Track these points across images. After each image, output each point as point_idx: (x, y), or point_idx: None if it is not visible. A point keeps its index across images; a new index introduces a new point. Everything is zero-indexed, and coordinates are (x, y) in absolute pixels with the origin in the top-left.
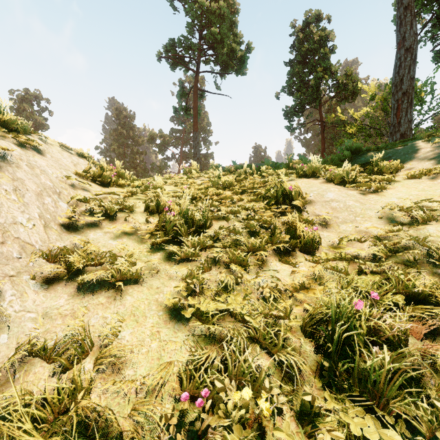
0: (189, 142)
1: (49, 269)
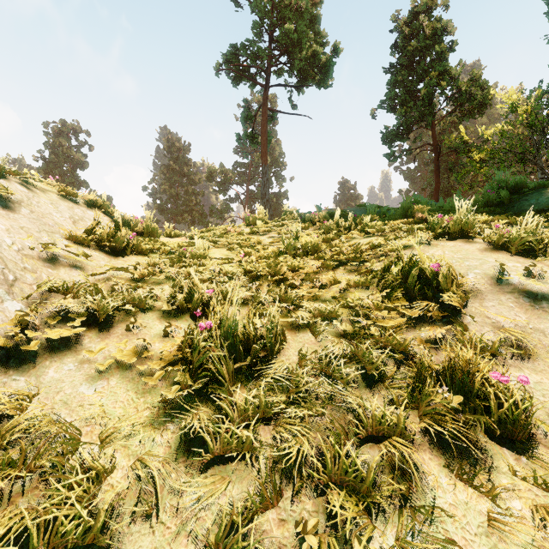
0: (257, 179)
1: None
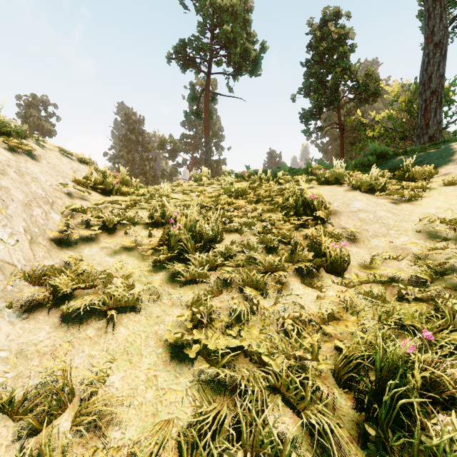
0: (200, 148)
1: (31, 293)
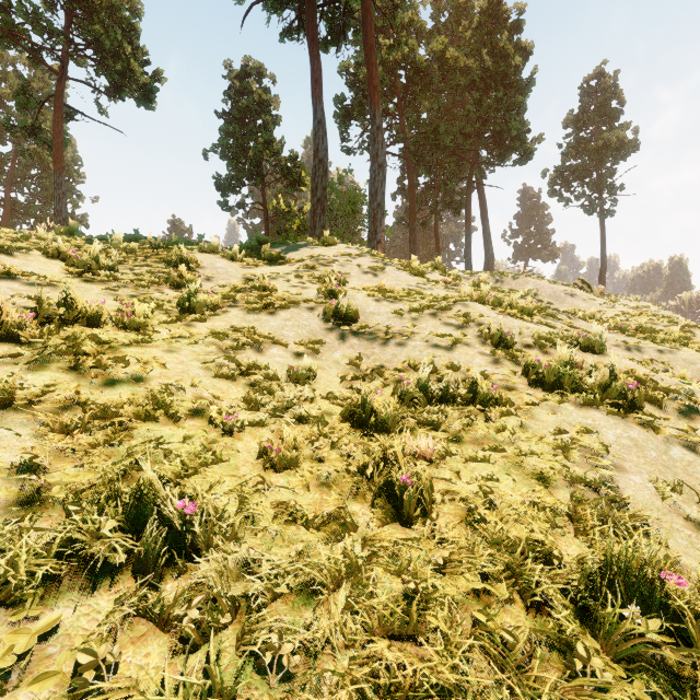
0: (29, 184)
1: None
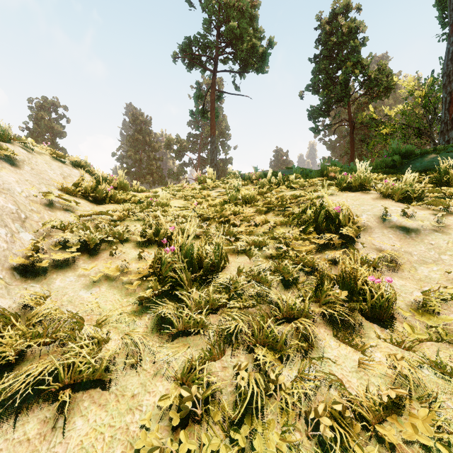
0: (207, 147)
1: None
